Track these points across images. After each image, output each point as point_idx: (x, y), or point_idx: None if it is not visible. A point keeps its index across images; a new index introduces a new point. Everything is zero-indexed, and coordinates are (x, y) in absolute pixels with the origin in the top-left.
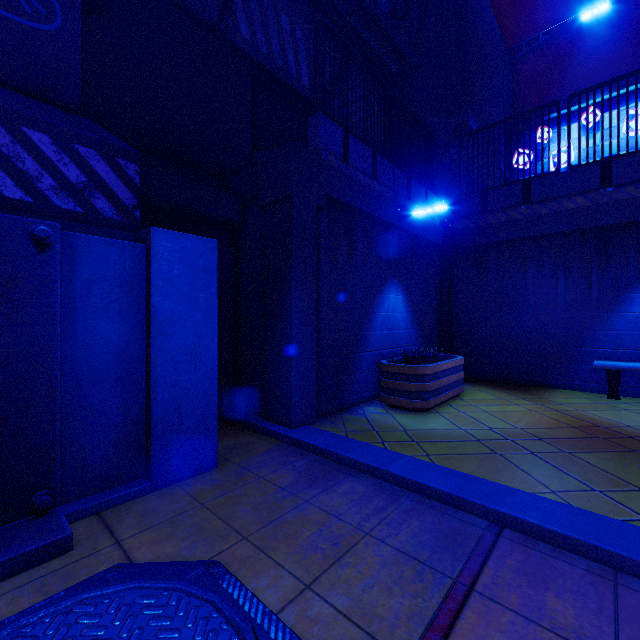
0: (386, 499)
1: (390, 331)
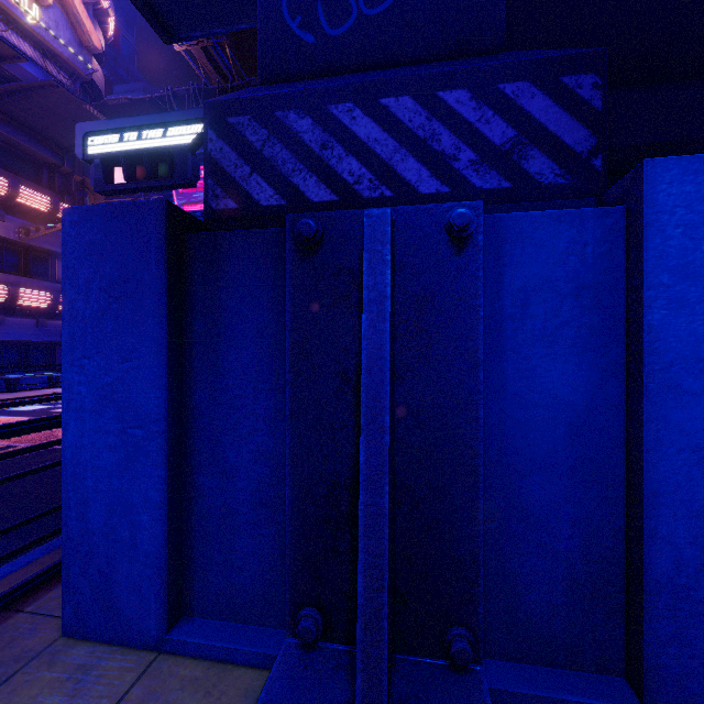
0: None
1: None
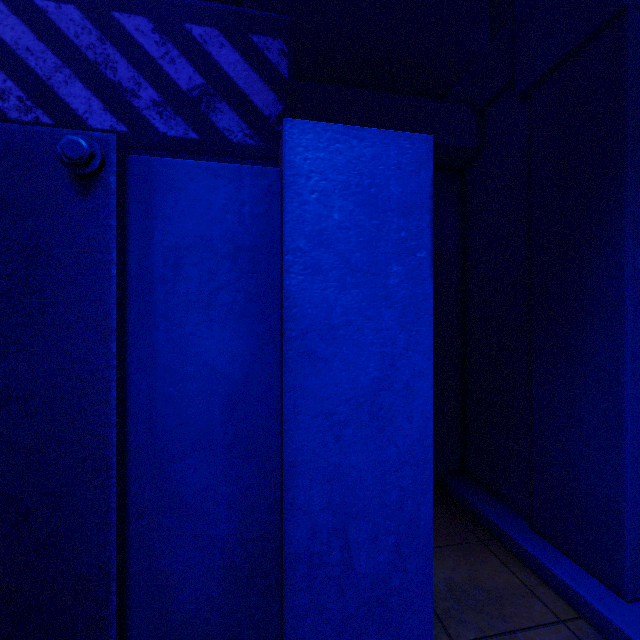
0: None
1: None
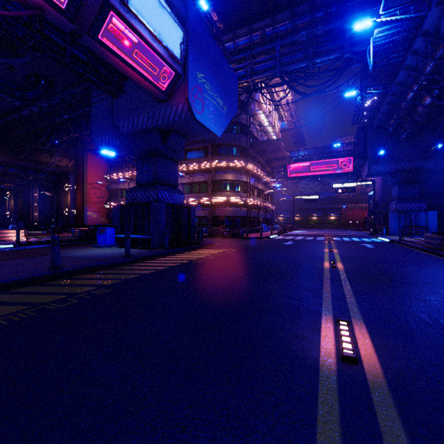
0: None
1: None
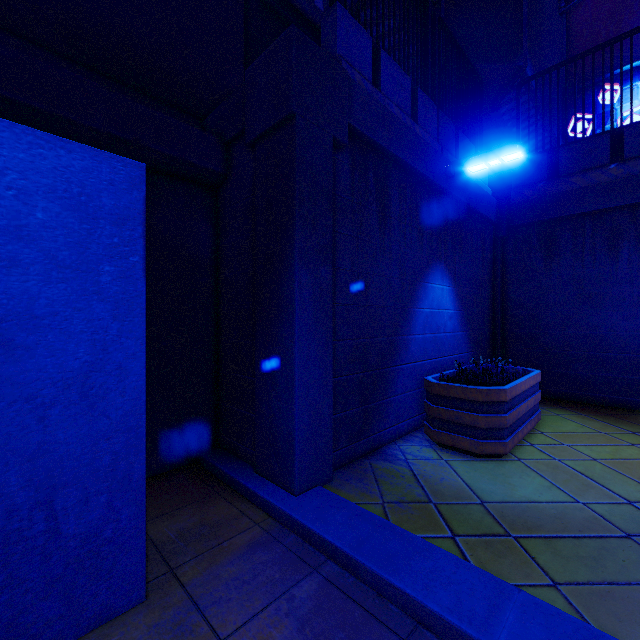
0: None
1: (434, 334)
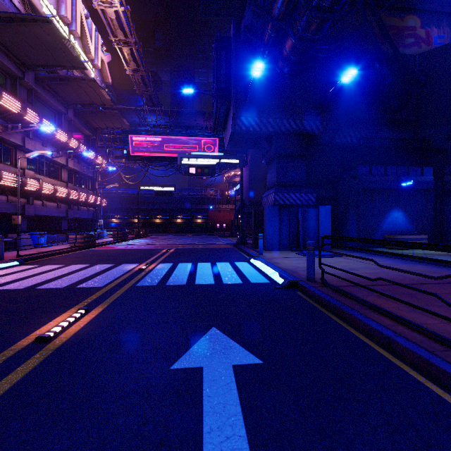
0: (363, 254)
1: (394, 226)
